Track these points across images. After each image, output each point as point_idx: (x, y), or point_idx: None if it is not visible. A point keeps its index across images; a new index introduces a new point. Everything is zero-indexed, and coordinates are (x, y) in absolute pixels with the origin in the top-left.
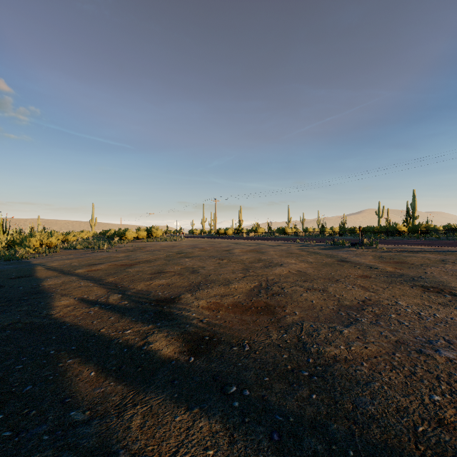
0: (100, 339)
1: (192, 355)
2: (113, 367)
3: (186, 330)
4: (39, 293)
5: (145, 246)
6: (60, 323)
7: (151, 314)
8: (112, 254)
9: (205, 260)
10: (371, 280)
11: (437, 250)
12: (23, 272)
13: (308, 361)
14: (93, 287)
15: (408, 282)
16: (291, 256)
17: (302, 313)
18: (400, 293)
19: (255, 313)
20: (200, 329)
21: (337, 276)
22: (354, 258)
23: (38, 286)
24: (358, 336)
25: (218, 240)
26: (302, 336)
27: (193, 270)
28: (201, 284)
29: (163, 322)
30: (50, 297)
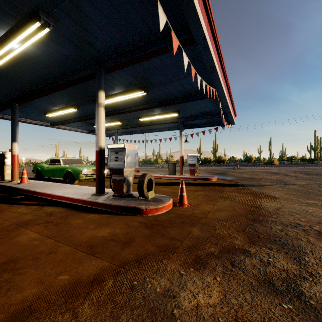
0: None
1: None
2: None
3: None
4: None
5: None
6: None
7: None
8: None
9: None
10: None
11: None
12: None
13: None
14: None
15: None
16: None
17: None
18: None
19: None
20: None
21: None
22: None
23: None
24: None
25: None
26: None
27: None
28: None
29: None
30: None
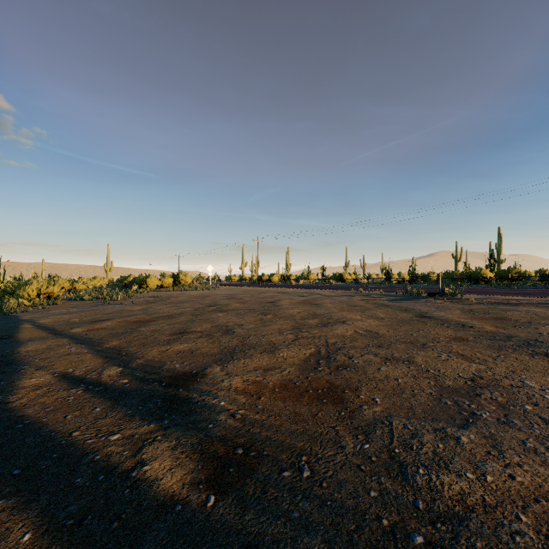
0: (66, 453)
1: (212, 492)
2: (68, 519)
3: (206, 436)
4: (7, 365)
5: (169, 296)
6: (16, 418)
7: (158, 402)
8: (126, 307)
9: (243, 316)
10: (471, 345)
11: (541, 301)
12: (1, 332)
13: (416, 507)
14: (86, 355)
15: (524, 348)
16: (355, 310)
17: (386, 402)
18: (521, 365)
19: (315, 400)
20: (229, 432)
21: (422, 339)
22: (437, 313)
23: (11, 353)
24: (489, 450)
25: (261, 288)
26: (395, 448)
27: (227, 330)
28: (236, 351)
29: (174, 418)
30: (18, 372)
